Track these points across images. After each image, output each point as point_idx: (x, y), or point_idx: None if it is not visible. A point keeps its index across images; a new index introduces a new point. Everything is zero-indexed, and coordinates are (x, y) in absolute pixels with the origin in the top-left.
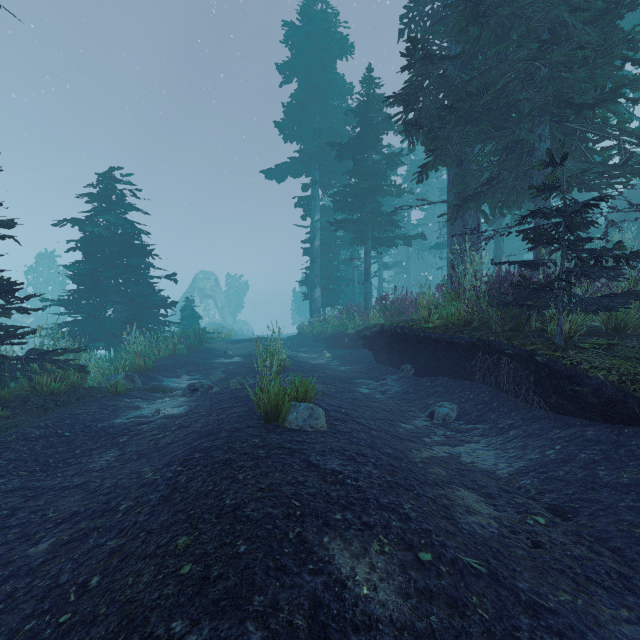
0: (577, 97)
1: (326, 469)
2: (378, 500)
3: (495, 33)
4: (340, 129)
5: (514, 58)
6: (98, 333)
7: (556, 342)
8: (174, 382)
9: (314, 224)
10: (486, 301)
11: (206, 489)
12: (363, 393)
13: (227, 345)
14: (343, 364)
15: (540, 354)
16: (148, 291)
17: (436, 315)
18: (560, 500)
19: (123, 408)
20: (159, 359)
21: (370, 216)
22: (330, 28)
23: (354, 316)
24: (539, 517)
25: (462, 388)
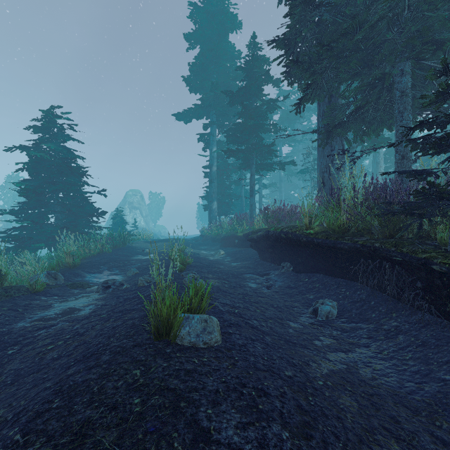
0: (437, 35)
1: (220, 444)
2: None
3: None
4: (231, 83)
5: (378, 8)
6: (41, 236)
7: (449, 250)
8: (95, 277)
9: (212, 154)
10: (364, 210)
11: None
12: (252, 288)
13: (146, 244)
14: (234, 260)
15: (437, 263)
16: (83, 203)
17: (317, 222)
18: None
19: (34, 308)
20: (89, 256)
21: (254, 147)
22: (224, 9)
23: (242, 222)
24: None
25: (337, 285)
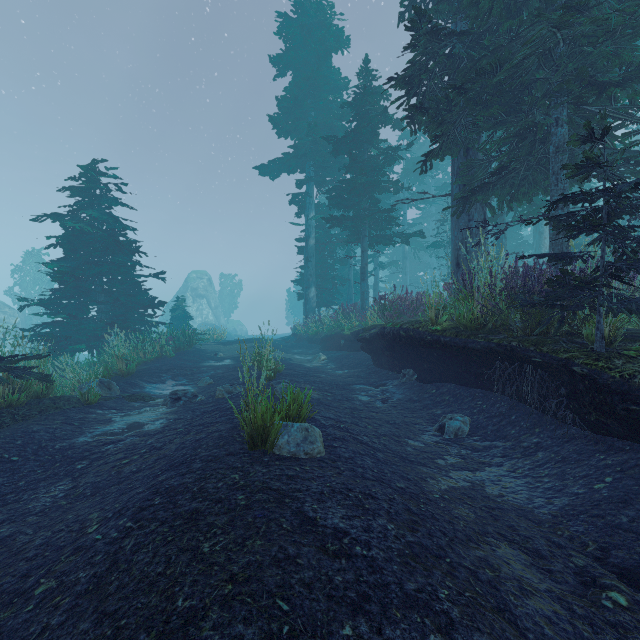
0: (600, 75)
1: (326, 527)
2: (402, 586)
3: (507, 7)
4: (336, 124)
5: (527, 36)
6: (80, 334)
7: (595, 349)
8: (157, 388)
9: (309, 222)
10: (503, 301)
11: (154, 571)
12: (363, 401)
13: (218, 346)
14: (339, 367)
15: (578, 364)
16: (135, 290)
17: (445, 316)
18: (634, 562)
19: (92, 422)
20: (145, 362)
21: (367, 213)
22: (325, 20)
23: (350, 316)
24: (616, 594)
25: (472, 397)
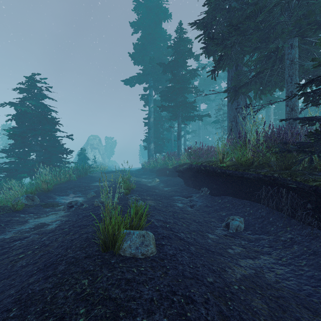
0: (318, 17)
1: None
2: None
3: None
4: (164, 58)
5: None
6: (25, 168)
7: None
8: (63, 199)
9: (150, 109)
10: (264, 149)
11: None
12: (179, 207)
13: (102, 174)
14: (166, 186)
15: None
16: (56, 144)
17: (228, 158)
18: None
19: (14, 223)
20: (60, 183)
21: (180, 104)
22: (159, 4)
23: (172, 158)
24: None
25: (243, 205)
